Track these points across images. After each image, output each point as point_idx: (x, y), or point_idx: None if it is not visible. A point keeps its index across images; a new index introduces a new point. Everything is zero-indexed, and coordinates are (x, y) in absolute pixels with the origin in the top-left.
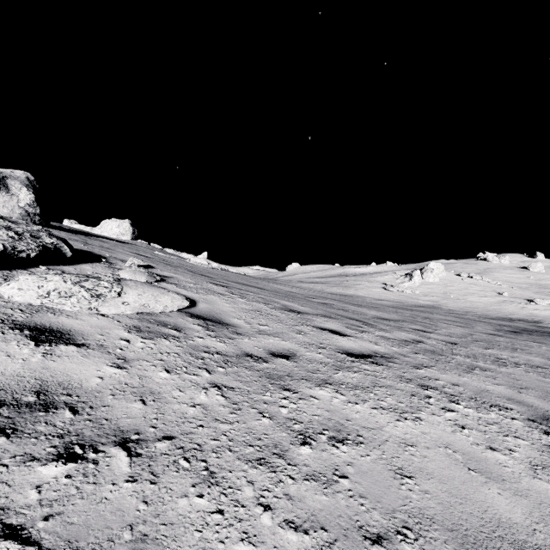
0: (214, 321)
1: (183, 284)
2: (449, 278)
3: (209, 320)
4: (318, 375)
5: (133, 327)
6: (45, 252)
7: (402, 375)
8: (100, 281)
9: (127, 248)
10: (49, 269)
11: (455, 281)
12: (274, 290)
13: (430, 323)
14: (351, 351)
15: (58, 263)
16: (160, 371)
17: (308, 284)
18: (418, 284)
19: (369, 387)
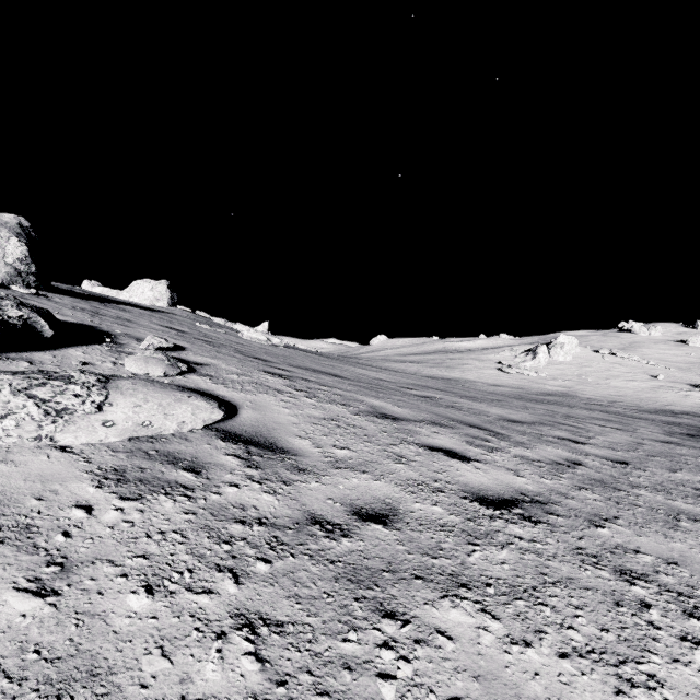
0: (262, 446)
1: (223, 377)
2: (585, 355)
3: (253, 445)
4: (441, 561)
5: (111, 473)
6: (5, 331)
7: (579, 545)
8: (69, 384)
9: (156, 319)
10: (7, 359)
11: (592, 360)
12: (356, 378)
13: (578, 426)
14: (485, 494)
15: (28, 347)
16: (132, 592)
17: (399, 364)
18: (543, 363)
19: (537, 586)
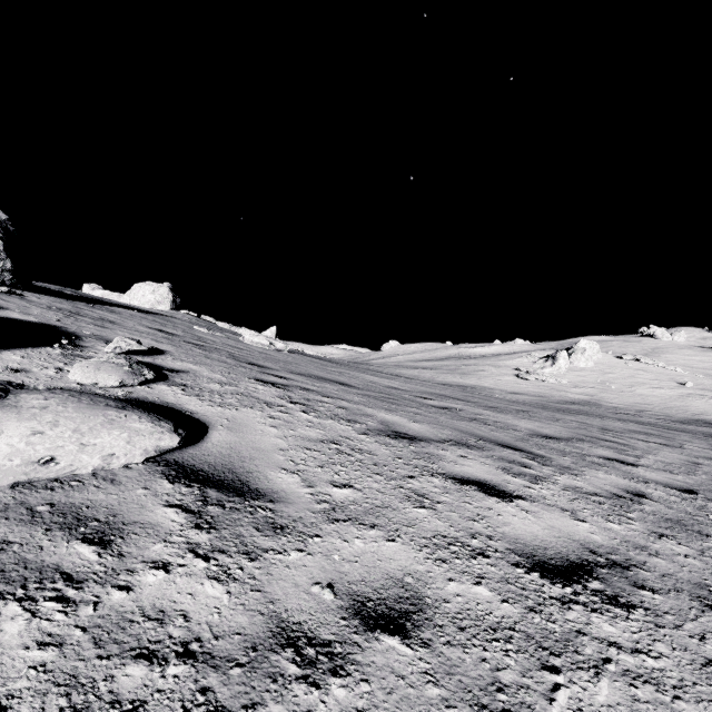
0: (227, 488)
1: (200, 386)
2: (607, 361)
3: (214, 486)
4: None
5: None
6: None
7: (707, 654)
8: None
9: (147, 322)
10: None
11: (615, 366)
12: (366, 387)
13: (620, 442)
14: (544, 556)
15: None
16: None
17: (412, 371)
18: (564, 369)
19: None
